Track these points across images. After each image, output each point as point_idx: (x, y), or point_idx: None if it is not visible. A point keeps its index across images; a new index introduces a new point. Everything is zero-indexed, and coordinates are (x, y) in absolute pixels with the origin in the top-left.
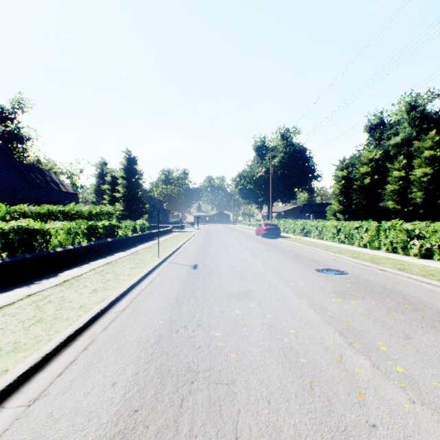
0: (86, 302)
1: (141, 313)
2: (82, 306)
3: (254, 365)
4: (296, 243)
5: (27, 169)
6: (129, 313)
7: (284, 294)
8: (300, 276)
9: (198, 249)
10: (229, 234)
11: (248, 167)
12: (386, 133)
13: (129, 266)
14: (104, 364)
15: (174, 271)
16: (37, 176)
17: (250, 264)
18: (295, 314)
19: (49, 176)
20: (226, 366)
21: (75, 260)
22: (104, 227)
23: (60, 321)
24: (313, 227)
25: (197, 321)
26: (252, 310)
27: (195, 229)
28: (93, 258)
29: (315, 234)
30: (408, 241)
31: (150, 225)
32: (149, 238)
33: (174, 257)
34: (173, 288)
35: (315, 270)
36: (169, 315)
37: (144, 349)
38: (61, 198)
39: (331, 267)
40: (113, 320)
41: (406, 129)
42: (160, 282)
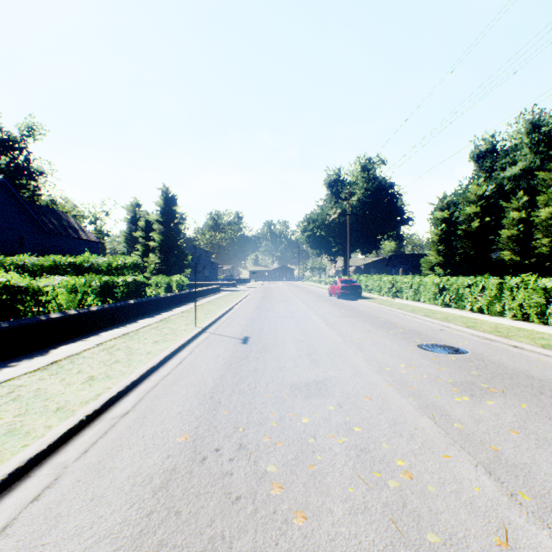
0: (69, 401)
1: (152, 421)
2: (59, 409)
3: (338, 550)
4: (384, 306)
5: (37, 211)
6: (132, 421)
7: (378, 387)
8: (396, 355)
9: (251, 315)
10: (294, 294)
11: (318, 208)
12: (499, 162)
13: (152, 339)
14: (56, 540)
15: (215, 347)
16: (50, 220)
17: (323, 336)
18: (400, 426)
19: (66, 220)
20: (285, 550)
21: (80, 329)
22: (126, 285)
23: (13, 438)
24: (405, 285)
25: (239, 438)
26: (329, 417)
27: (250, 287)
28: (107, 327)
29: (408, 294)
30: (544, 304)
31: (193, 283)
32: (189, 300)
33: (219, 325)
34: (209, 375)
35: (418, 346)
36: (195, 425)
37: (139, 502)
38: (81, 248)
39: (439, 341)
40: (103, 433)
41: (527, 156)
42: (192, 365)
